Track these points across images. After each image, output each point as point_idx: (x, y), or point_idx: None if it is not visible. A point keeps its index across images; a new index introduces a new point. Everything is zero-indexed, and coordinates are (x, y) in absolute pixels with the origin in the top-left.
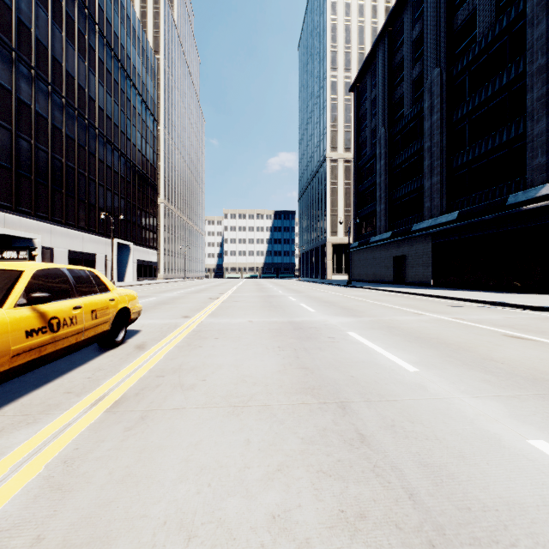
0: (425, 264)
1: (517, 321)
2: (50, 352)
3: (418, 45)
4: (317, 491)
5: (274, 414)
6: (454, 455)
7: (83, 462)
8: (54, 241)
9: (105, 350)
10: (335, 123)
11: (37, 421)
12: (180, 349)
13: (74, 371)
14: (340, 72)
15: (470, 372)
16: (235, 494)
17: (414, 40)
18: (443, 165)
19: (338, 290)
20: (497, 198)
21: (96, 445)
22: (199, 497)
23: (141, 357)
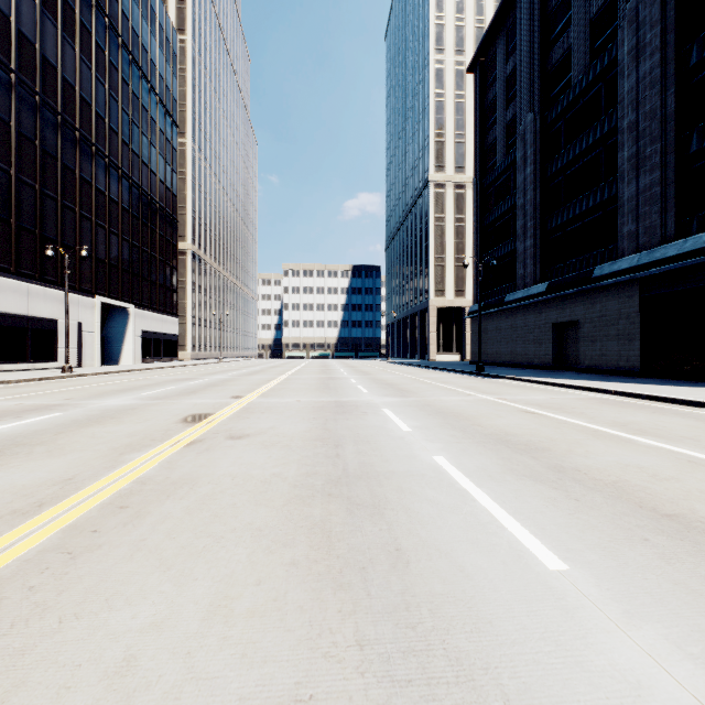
0: (623, 336)
1: None
2: None
3: None
4: None
5: None
6: None
7: None
8: None
9: None
10: (442, 130)
11: None
12: None
13: None
14: (448, 55)
15: None
16: None
17: None
18: (666, 151)
19: (474, 385)
20: None
21: None
22: None
23: None
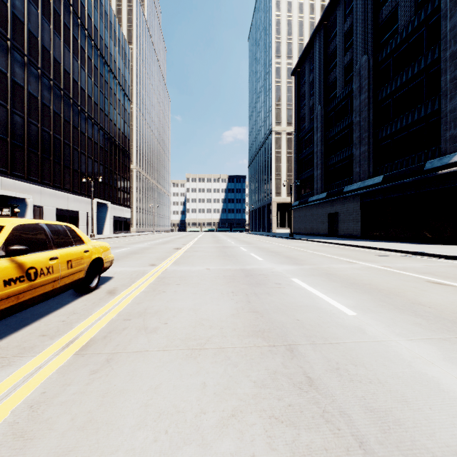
0: (354, 220)
1: (437, 268)
2: (27, 299)
3: (349, 36)
4: (270, 439)
5: (229, 357)
6: (397, 400)
7: (48, 407)
8: (43, 200)
9: (80, 295)
10: (279, 102)
11: (11, 364)
12: (146, 294)
13: (51, 314)
14: (283, 59)
15: (402, 316)
16: (191, 442)
17: (346, 32)
18: (370, 137)
19: (282, 241)
20: (416, 164)
21: (62, 389)
22: (156, 446)
23: (112, 301)
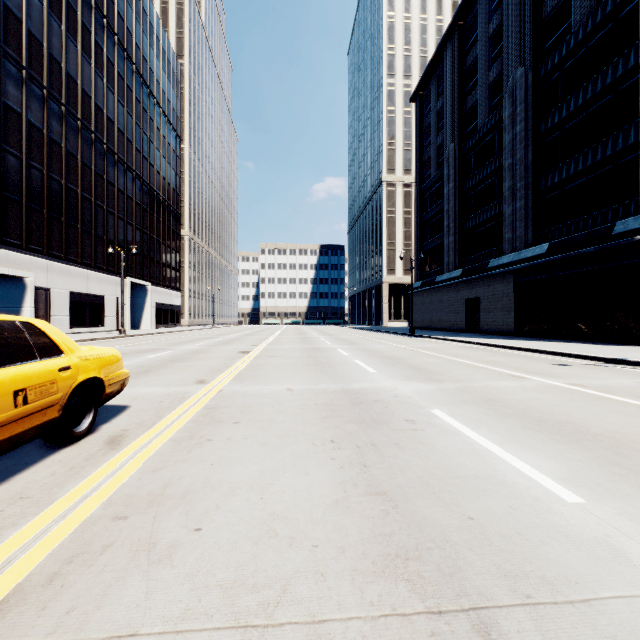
0: (505, 308)
1: None
2: None
3: (495, 42)
4: None
5: None
6: None
7: None
8: (51, 280)
9: (55, 448)
10: (393, 140)
11: None
12: (176, 446)
13: None
14: (398, 79)
15: None
16: None
17: (491, 36)
18: (528, 187)
19: (399, 340)
20: (600, 226)
21: None
22: None
23: (107, 465)
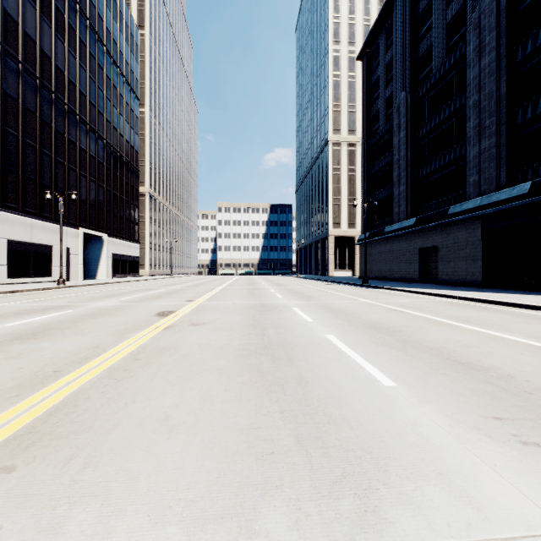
0: (469, 257)
1: None
2: None
3: None
4: None
5: None
6: None
7: None
8: None
9: None
10: (338, 102)
11: None
12: None
13: None
14: (343, 46)
15: None
16: None
17: None
18: (500, 123)
19: (359, 293)
20: None
21: None
22: None
23: None
